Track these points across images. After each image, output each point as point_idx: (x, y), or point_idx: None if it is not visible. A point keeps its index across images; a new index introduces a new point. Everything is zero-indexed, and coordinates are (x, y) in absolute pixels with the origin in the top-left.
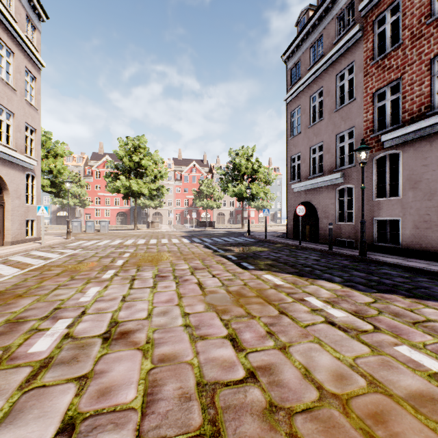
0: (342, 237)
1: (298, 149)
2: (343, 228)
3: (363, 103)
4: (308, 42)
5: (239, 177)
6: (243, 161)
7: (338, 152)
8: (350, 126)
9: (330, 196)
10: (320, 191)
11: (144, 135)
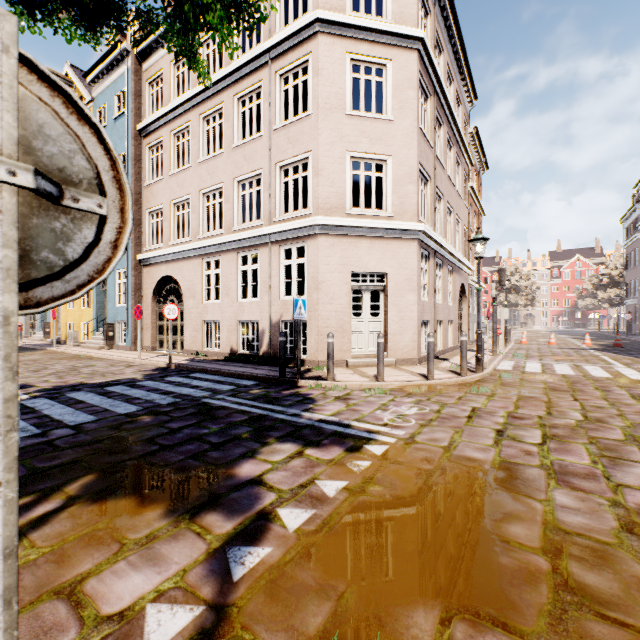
0: (636, 330)
1: (627, 280)
2: (636, 326)
3: (639, 269)
4: (629, 222)
5: (612, 284)
6: (613, 272)
7: (636, 287)
8: (637, 277)
9: (634, 310)
10: (632, 307)
11: (519, 264)
